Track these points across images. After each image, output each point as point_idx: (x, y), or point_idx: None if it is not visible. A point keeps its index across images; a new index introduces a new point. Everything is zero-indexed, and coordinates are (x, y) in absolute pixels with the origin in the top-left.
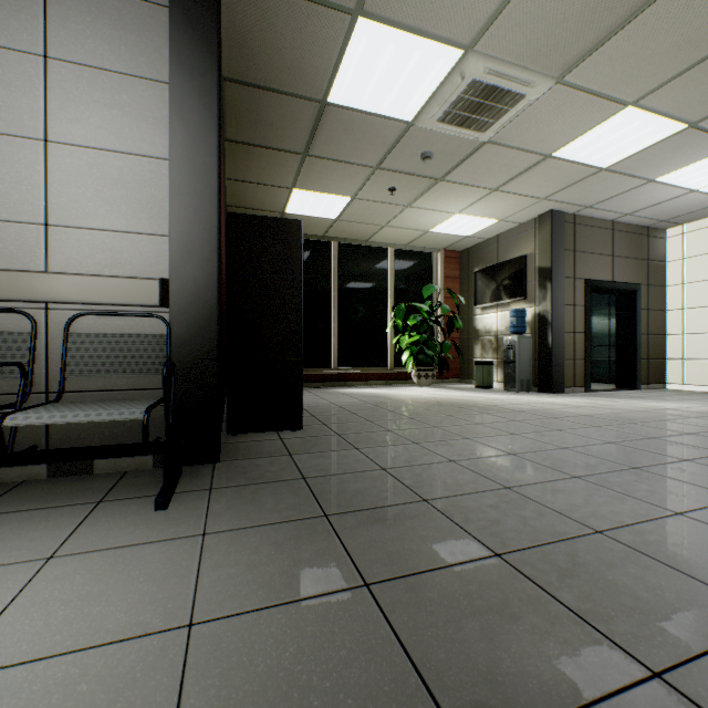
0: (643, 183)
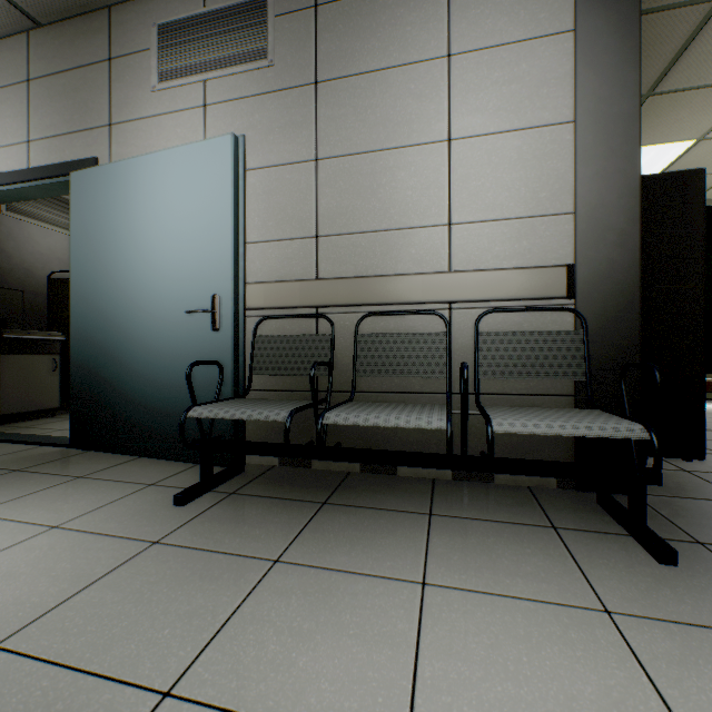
0: None
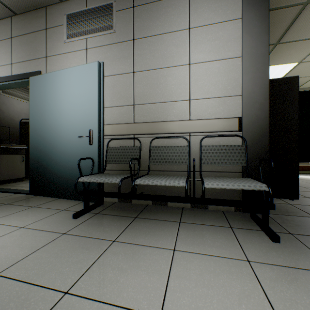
0: None
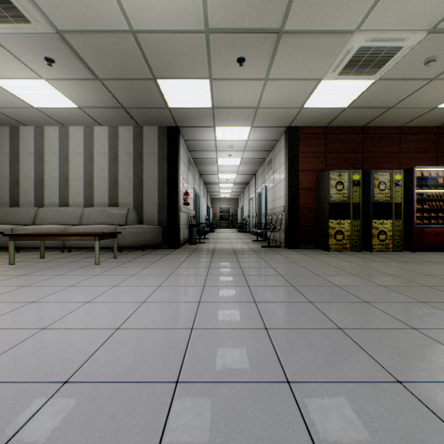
0: None
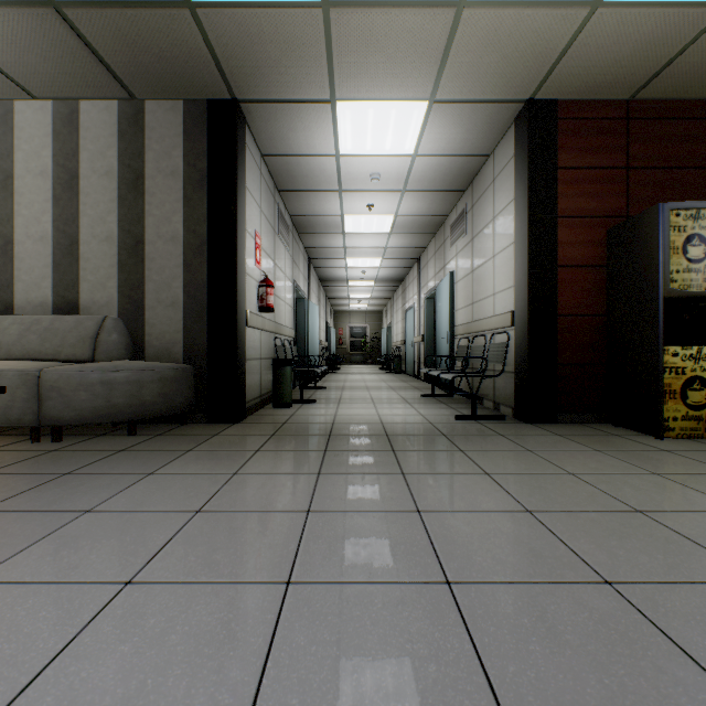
0: None
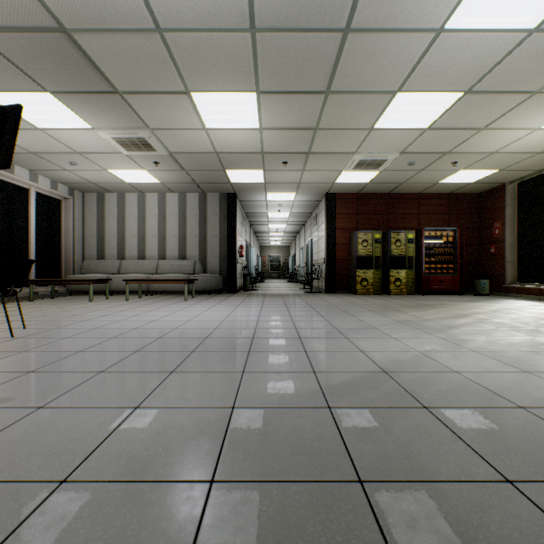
0: (537, 34)
